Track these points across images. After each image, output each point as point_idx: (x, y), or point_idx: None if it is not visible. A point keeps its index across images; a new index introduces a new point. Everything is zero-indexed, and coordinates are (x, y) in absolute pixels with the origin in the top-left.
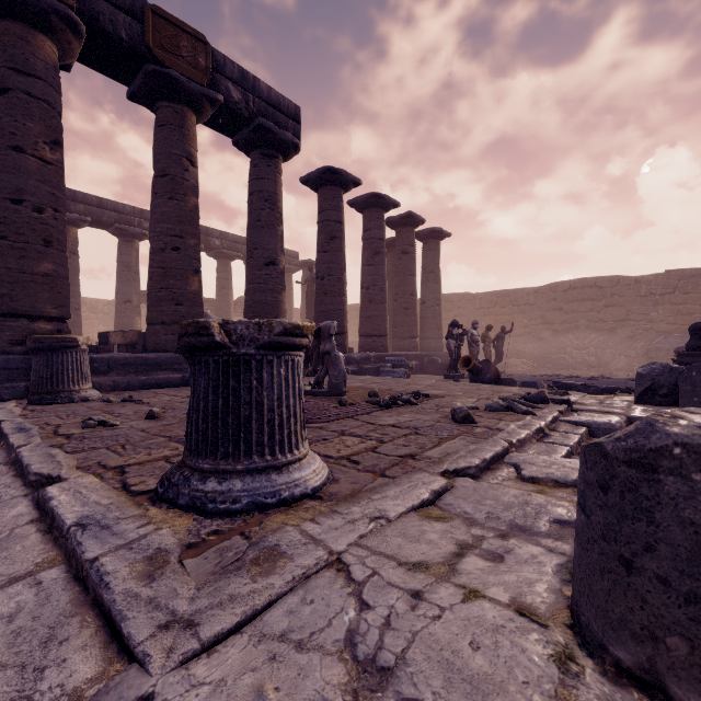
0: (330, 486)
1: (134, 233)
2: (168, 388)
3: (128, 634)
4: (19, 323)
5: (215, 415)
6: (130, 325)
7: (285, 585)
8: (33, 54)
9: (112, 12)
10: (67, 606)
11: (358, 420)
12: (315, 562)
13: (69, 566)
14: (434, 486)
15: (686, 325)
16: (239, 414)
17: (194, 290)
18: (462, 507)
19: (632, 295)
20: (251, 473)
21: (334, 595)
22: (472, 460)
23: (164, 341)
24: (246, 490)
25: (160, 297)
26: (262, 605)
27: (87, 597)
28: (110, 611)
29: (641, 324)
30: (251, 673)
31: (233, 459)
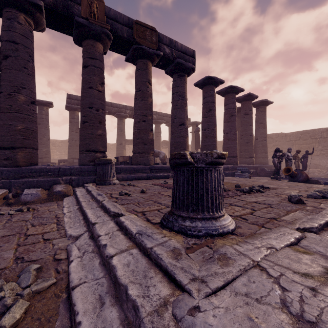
0: (238, 229)
1: (123, 116)
2: (141, 180)
3: (179, 280)
4: (91, 154)
5: (187, 193)
6: (122, 154)
7: (237, 272)
8: (95, 50)
9: (121, 27)
10: (146, 264)
11: (235, 198)
12: (247, 264)
13: (139, 249)
14: (295, 235)
15: None
16: (198, 193)
17: (151, 138)
18: (316, 248)
19: None
20: (204, 220)
21: (264, 281)
22: (313, 224)
23: (139, 160)
24: (203, 227)
25: (138, 142)
26: (230, 279)
27: (152, 262)
28: (166, 269)
29: None
30: (239, 307)
31: (196, 213)
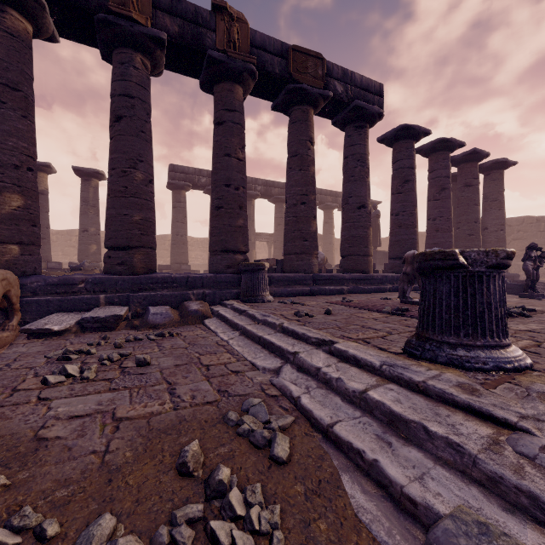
0: (536, 365)
1: (252, 195)
2: (302, 296)
3: (503, 417)
4: (229, 256)
5: (456, 310)
6: (250, 256)
7: None
8: (234, 98)
9: (271, 59)
10: (426, 401)
11: None
12: None
13: (398, 384)
14: None
15: None
16: (475, 310)
17: (314, 230)
18: None
19: None
20: (486, 348)
21: None
22: None
23: (296, 265)
24: (489, 358)
25: (294, 236)
26: None
27: (434, 399)
28: (470, 406)
29: None
30: None
31: (473, 338)
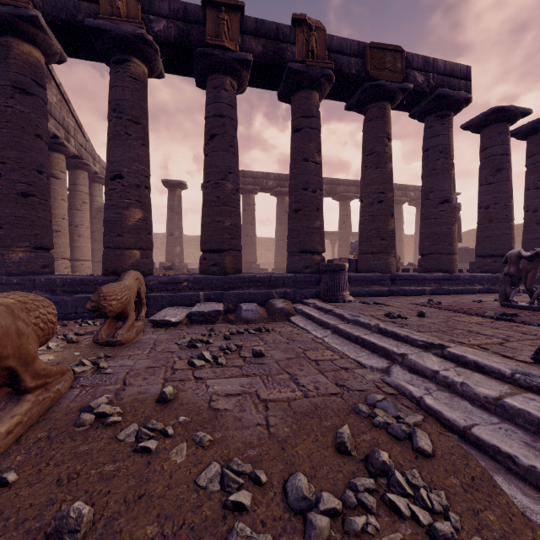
0: None
1: None
2: (380, 296)
3: None
4: (307, 256)
5: None
6: None
7: None
8: (311, 104)
9: (348, 60)
10: None
11: None
12: None
13: (539, 395)
14: None
15: None
16: None
17: (391, 229)
18: None
19: None
20: None
21: None
22: None
23: (373, 265)
24: None
25: (370, 235)
26: None
27: None
28: None
29: None
30: None
31: None
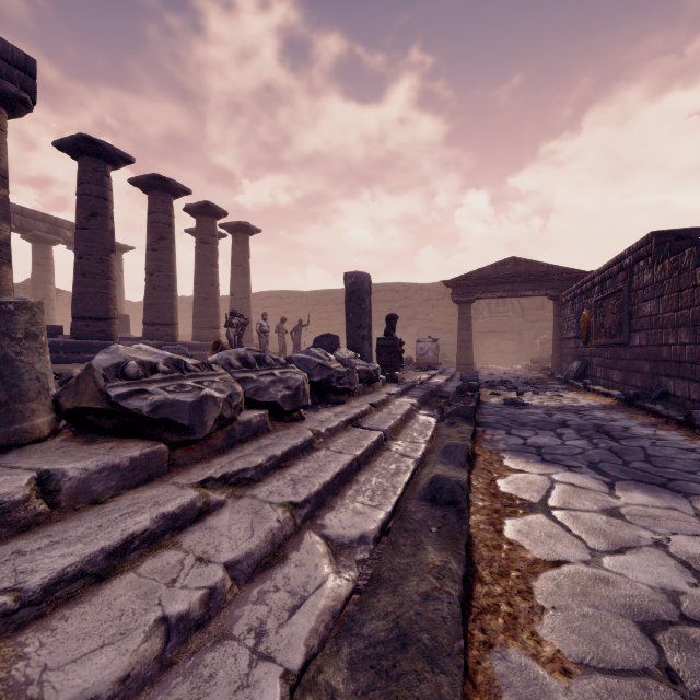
0: None
1: None
2: None
3: None
4: None
5: None
6: None
7: None
8: None
9: None
10: None
11: None
12: None
13: None
14: None
15: (451, 325)
16: None
17: None
18: None
19: (418, 299)
20: None
21: None
22: None
23: None
24: None
25: None
26: None
27: None
28: None
29: (424, 323)
30: None
31: None
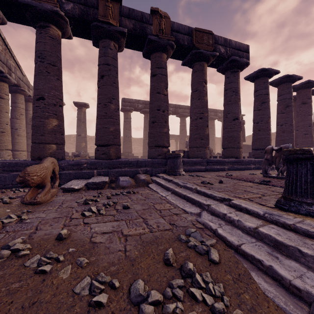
0: None
1: None
2: (201, 172)
3: None
4: (159, 149)
5: (311, 183)
6: None
7: None
8: (162, 61)
9: (182, 37)
10: (296, 235)
11: None
12: None
13: (276, 225)
14: None
15: None
16: None
17: (207, 134)
18: None
19: None
20: None
21: None
22: None
23: (197, 154)
24: None
25: (195, 137)
26: None
27: (301, 234)
28: None
29: None
30: None
31: None
